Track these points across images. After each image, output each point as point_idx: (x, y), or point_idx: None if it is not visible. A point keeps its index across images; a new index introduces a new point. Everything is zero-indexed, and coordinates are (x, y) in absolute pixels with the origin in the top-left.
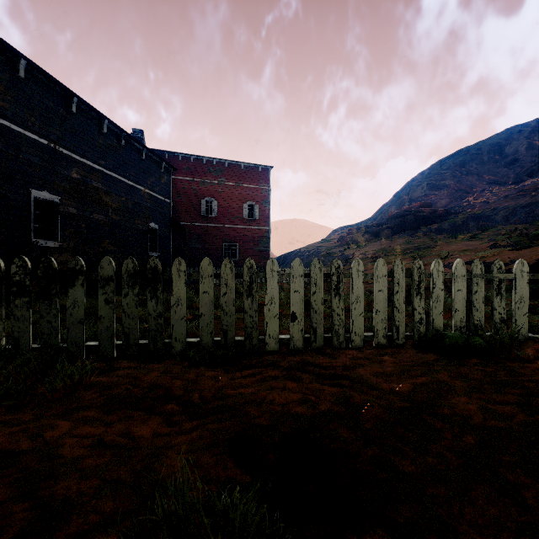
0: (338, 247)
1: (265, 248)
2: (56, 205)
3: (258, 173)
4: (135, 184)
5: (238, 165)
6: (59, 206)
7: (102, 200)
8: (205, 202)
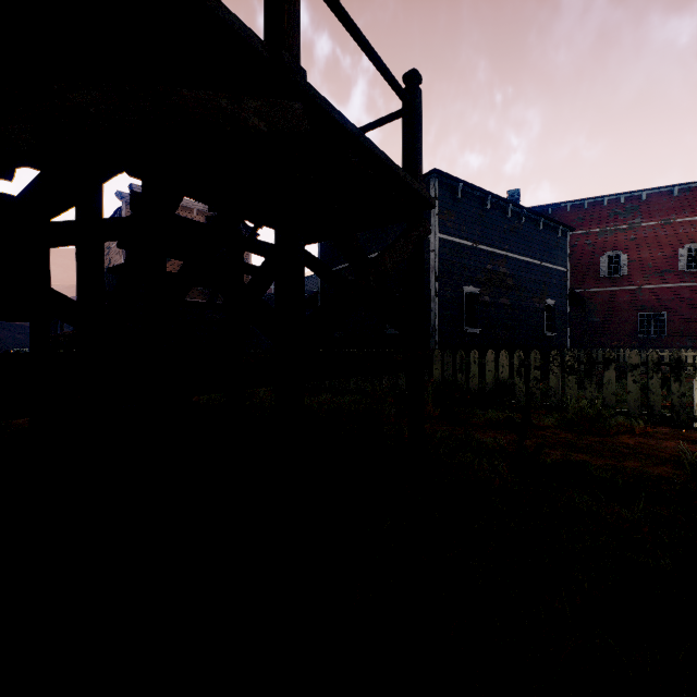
0: None
1: None
2: (477, 296)
3: None
4: (532, 260)
5: (667, 192)
6: (478, 297)
7: (506, 284)
8: (605, 259)
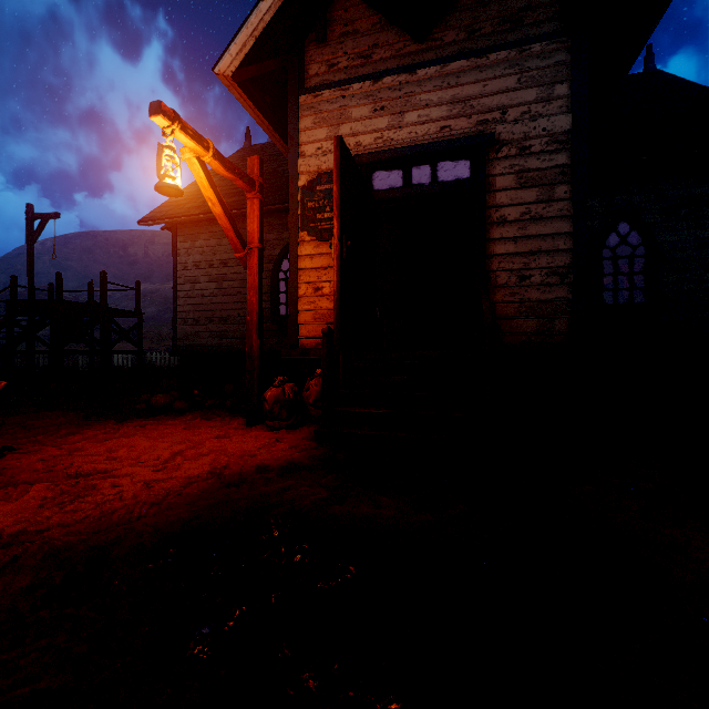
0: None
1: None
2: None
3: None
4: None
5: None
6: None
7: None
8: None
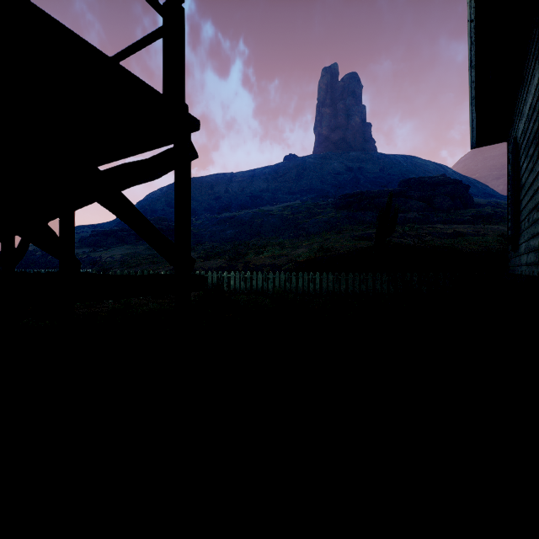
0: (82, 248)
1: None
2: None
3: None
4: None
5: None
6: None
7: None
8: None
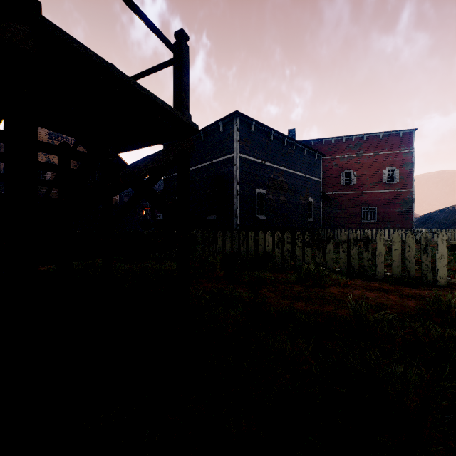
0: None
1: (407, 210)
2: (264, 195)
3: (398, 139)
4: (300, 173)
5: (377, 136)
6: (266, 196)
7: (283, 187)
8: (344, 174)
